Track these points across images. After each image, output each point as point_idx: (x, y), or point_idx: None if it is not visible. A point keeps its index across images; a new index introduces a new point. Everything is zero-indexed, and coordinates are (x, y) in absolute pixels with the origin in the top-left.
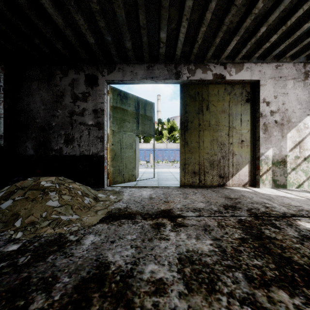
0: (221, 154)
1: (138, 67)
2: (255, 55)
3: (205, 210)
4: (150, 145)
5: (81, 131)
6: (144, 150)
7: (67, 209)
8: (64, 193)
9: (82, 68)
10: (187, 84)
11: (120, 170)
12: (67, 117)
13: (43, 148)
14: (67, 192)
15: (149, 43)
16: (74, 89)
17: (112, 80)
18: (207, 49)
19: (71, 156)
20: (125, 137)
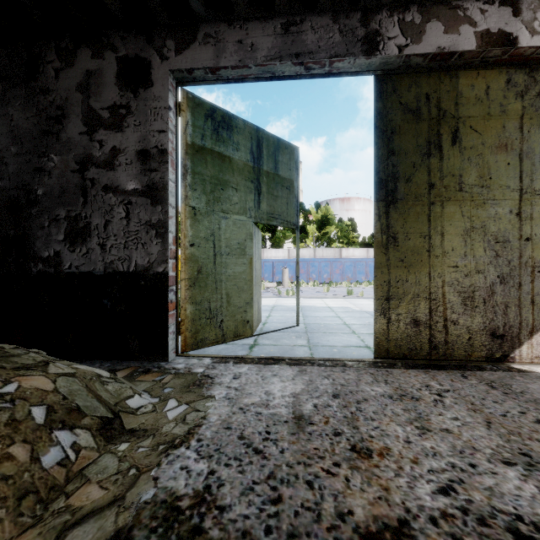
0: (497, 271)
1: (259, 28)
2: None
3: None
4: (284, 251)
5: (108, 208)
6: (272, 261)
7: None
8: None
9: (109, 41)
10: (395, 74)
11: (214, 310)
12: (73, 174)
13: (14, 254)
14: None
15: None
16: (90, 99)
17: (188, 70)
18: None
19: (83, 274)
20: (227, 226)
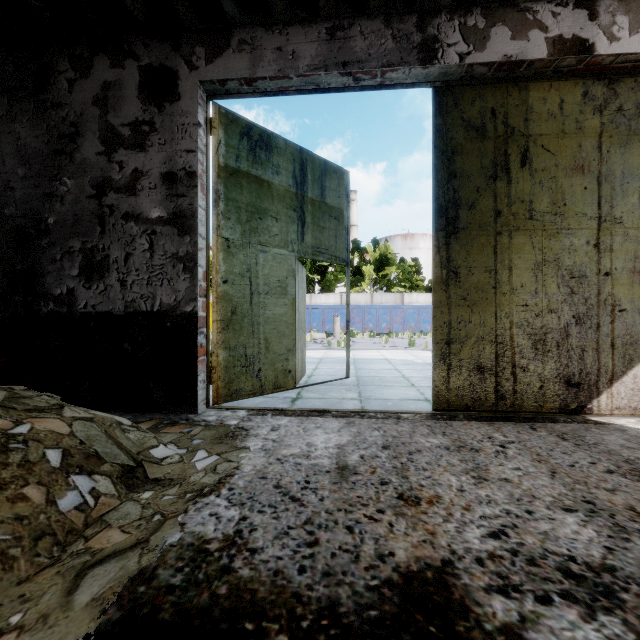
0: (572, 310)
1: (301, 34)
2: None
3: (635, 590)
4: (336, 297)
5: (129, 238)
6: (322, 308)
7: None
8: None
9: (130, 47)
10: (457, 85)
11: (250, 357)
12: (89, 200)
13: (22, 292)
14: None
15: None
16: (108, 115)
17: (221, 81)
18: None
19: (100, 315)
20: (265, 261)
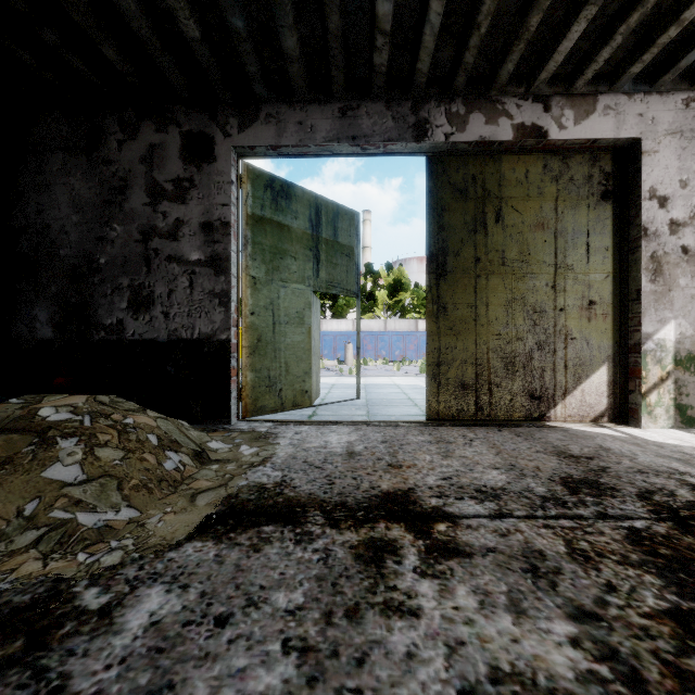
0: (535, 338)
1: (318, 111)
2: (632, 70)
3: (511, 495)
4: (348, 323)
5: (172, 277)
6: (333, 335)
7: (104, 489)
8: (104, 443)
9: (173, 116)
10: (445, 155)
11: (273, 378)
12: (136, 244)
13: (76, 322)
14: (112, 439)
15: (347, 40)
16: (153, 172)
17: (251, 147)
18: (502, 53)
19: (146, 342)
20: (285, 295)
